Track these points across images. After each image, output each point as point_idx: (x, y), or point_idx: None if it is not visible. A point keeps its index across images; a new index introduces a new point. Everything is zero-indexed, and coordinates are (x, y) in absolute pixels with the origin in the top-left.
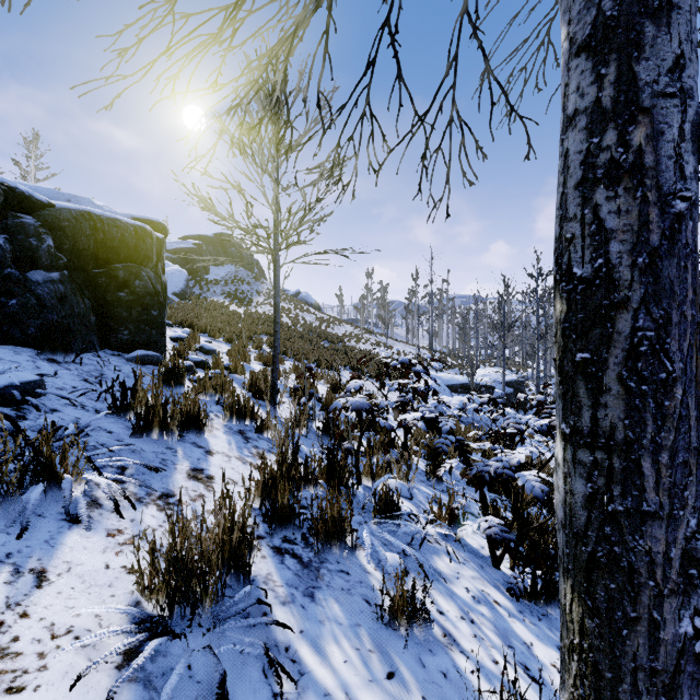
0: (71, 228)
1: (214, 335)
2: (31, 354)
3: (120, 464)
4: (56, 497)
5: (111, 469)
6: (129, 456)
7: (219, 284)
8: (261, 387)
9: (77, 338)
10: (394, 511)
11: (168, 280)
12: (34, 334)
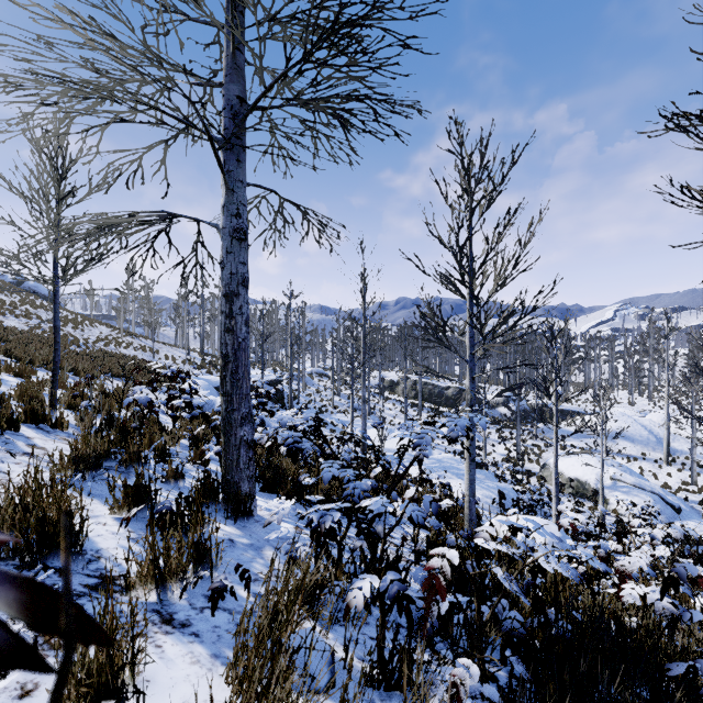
0: None
1: None
2: None
3: None
4: None
5: None
6: None
7: None
8: (35, 396)
9: None
10: (167, 454)
11: None
12: None
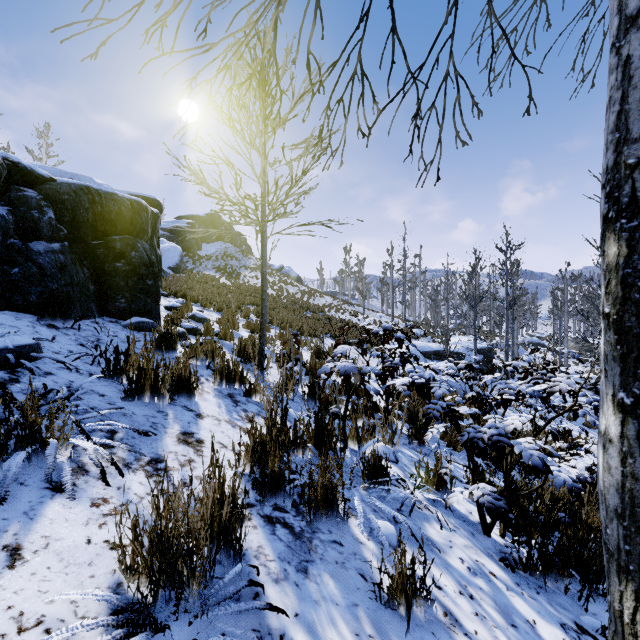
0: (71, 201)
1: (206, 304)
2: (31, 320)
3: (110, 428)
4: (41, 463)
5: (100, 433)
6: (120, 420)
7: (210, 260)
8: (249, 353)
9: (76, 305)
10: (383, 476)
11: (164, 256)
12: (35, 301)
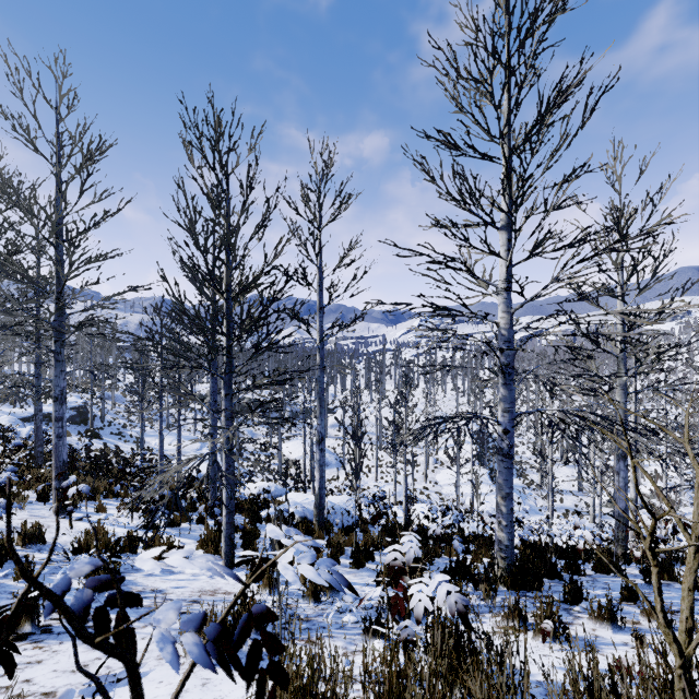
0: None
1: None
2: None
3: None
4: None
5: None
6: None
7: None
8: None
9: None
10: None
11: None
12: None
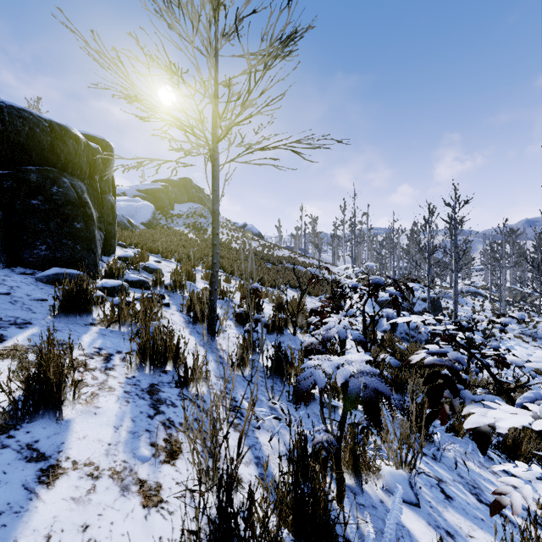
0: None
1: (167, 255)
2: None
3: None
4: None
5: None
6: None
7: (181, 218)
8: (200, 311)
9: None
10: None
11: (138, 213)
12: None
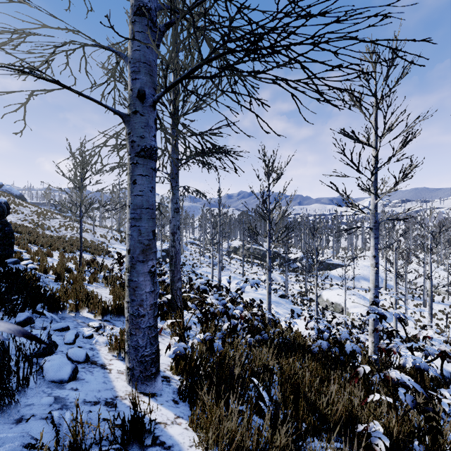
0: None
1: None
2: None
3: None
4: None
5: None
6: None
7: None
8: (69, 268)
9: None
10: None
11: None
12: None
